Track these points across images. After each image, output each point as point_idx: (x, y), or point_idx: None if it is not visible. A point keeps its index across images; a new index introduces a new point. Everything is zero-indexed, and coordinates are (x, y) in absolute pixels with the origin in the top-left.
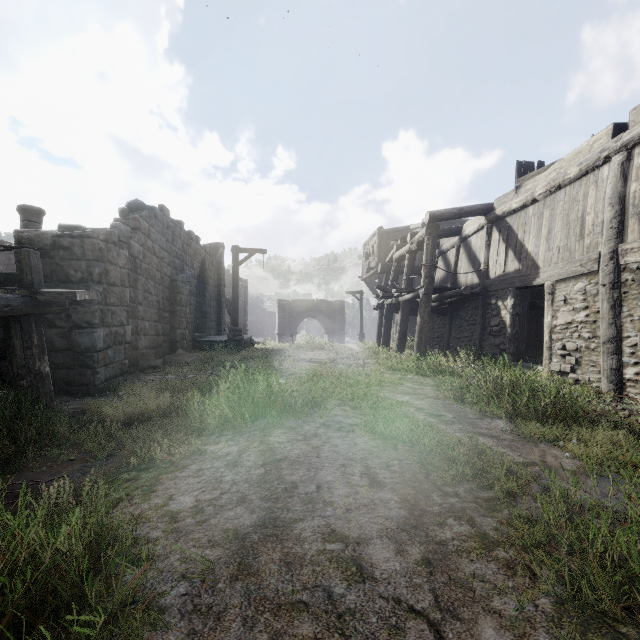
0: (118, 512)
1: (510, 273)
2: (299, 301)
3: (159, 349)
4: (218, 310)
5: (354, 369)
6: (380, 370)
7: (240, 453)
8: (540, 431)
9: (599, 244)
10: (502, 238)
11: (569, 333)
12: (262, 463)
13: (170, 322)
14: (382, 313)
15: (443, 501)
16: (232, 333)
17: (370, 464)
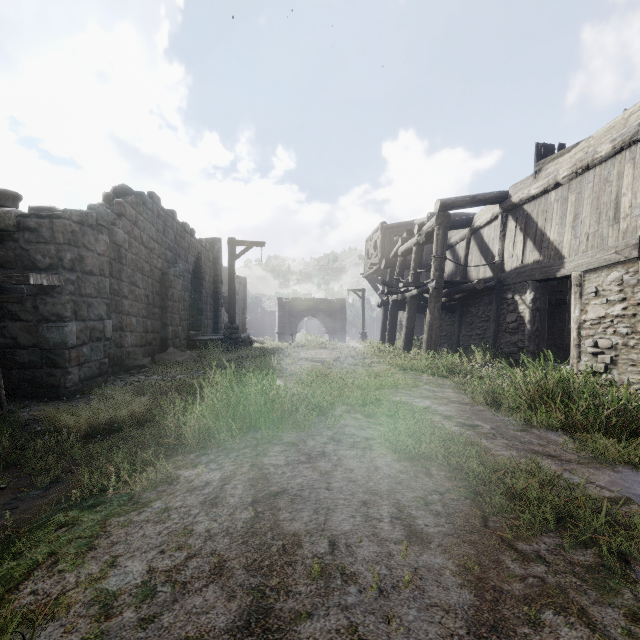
0: (21, 592)
1: (529, 265)
2: (299, 299)
3: (148, 347)
4: (215, 307)
5: (361, 369)
6: (390, 370)
7: (222, 483)
8: (618, 450)
9: (638, 228)
10: (519, 227)
11: (602, 329)
12: (251, 500)
13: (161, 318)
14: (386, 310)
15: (526, 572)
16: (228, 331)
17: (401, 501)
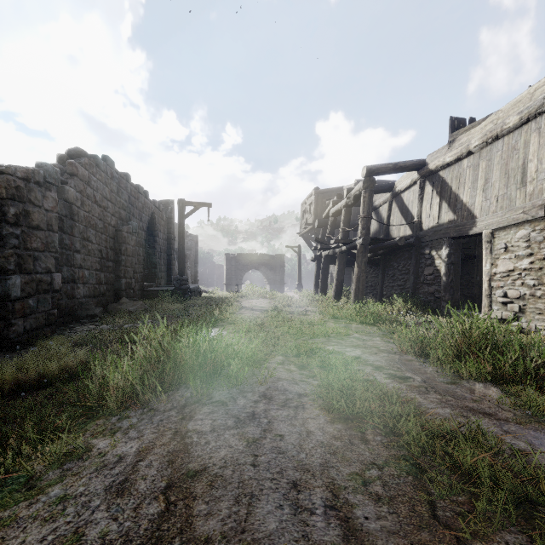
0: None
1: (444, 224)
2: (244, 255)
3: (101, 298)
4: (168, 261)
5: (296, 318)
6: (323, 318)
7: (132, 460)
8: None
9: (544, 190)
10: (435, 191)
11: (511, 280)
12: (161, 485)
13: (115, 271)
14: (319, 264)
15: None
16: (178, 282)
17: (336, 480)
